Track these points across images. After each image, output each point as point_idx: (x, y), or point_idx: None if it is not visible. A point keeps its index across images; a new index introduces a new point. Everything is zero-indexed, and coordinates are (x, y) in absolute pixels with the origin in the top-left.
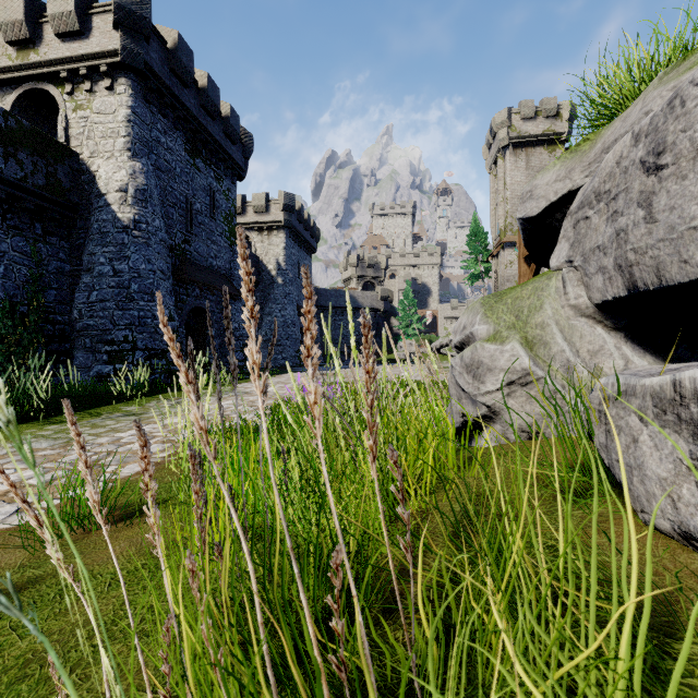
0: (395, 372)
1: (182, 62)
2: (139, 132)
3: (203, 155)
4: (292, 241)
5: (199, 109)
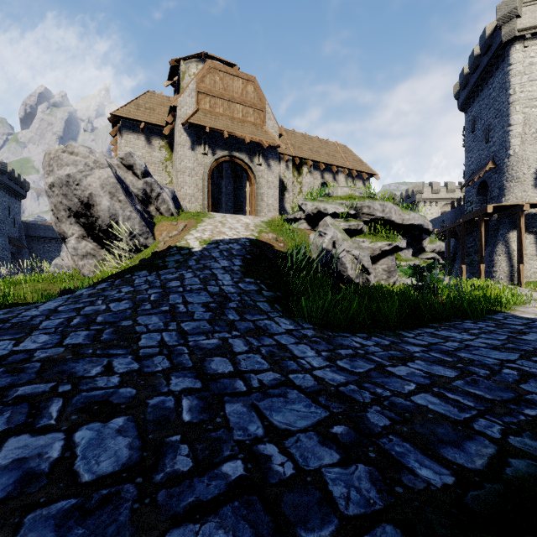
0: None
1: None
2: None
3: None
4: (4, 192)
5: None
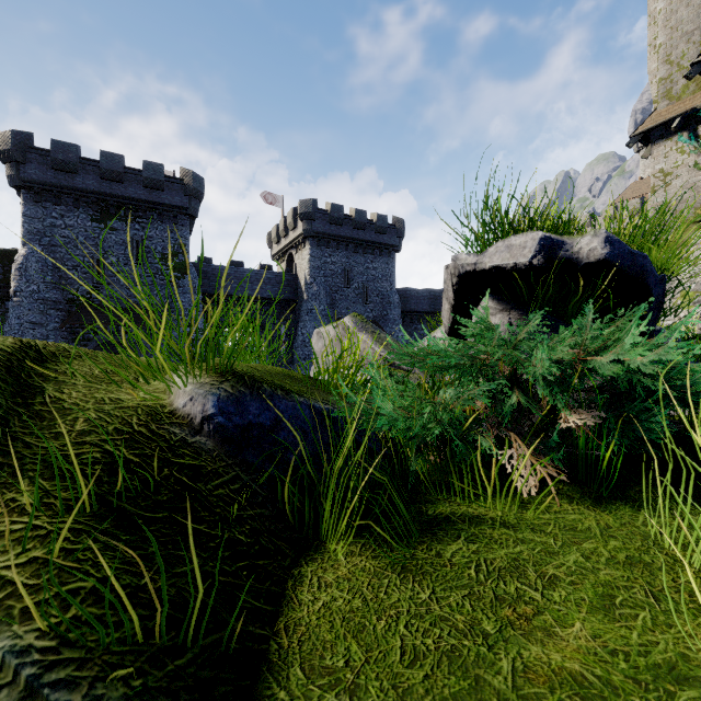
0: None
1: (59, 159)
2: (29, 227)
3: (122, 215)
4: (329, 249)
5: (100, 183)
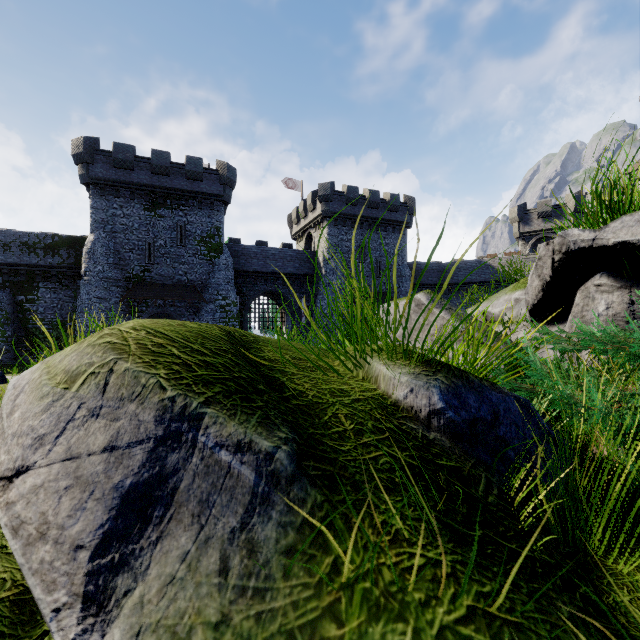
0: None
1: (119, 159)
2: (96, 217)
3: (168, 204)
4: (345, 227)
5: (151, 177)
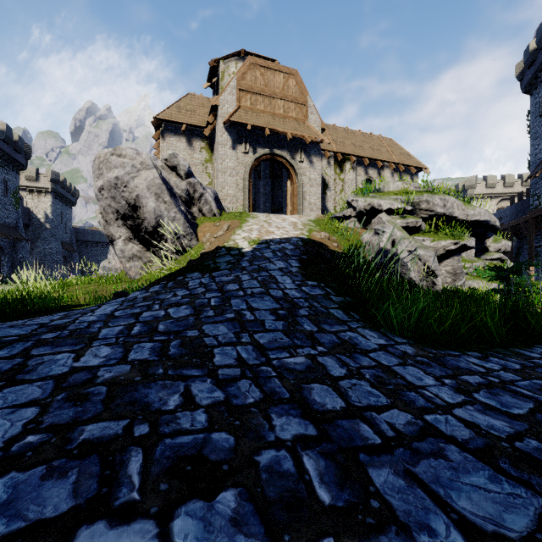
0: None
1: None
2: None
3: (0, 162)
4: (57, 200)
5: None
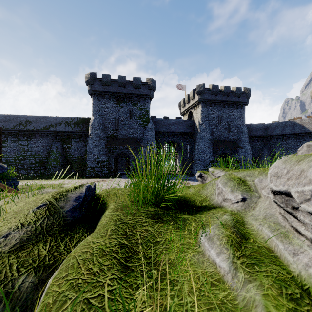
0: (118, 185)
1: (104, 81)
2: (94, 109)
3: (125, 100)
4: (211, 107)
5: (118, 88)
